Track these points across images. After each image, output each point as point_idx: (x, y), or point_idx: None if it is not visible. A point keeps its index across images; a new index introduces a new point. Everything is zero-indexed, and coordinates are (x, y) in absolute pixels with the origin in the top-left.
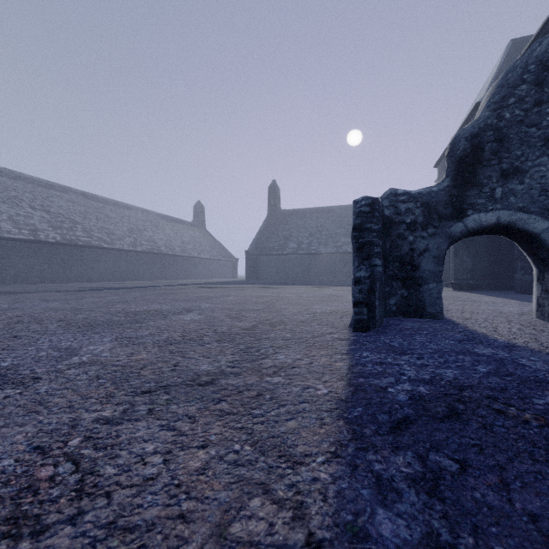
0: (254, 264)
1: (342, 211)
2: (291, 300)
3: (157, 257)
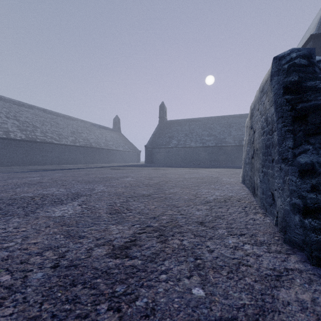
0: (150, 154)
1: (205, 120)
2: (177, 182)
3: (89, 149)
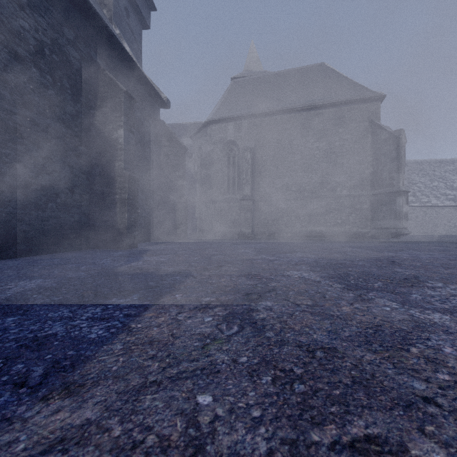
0: None
1: None
2: None
3: None
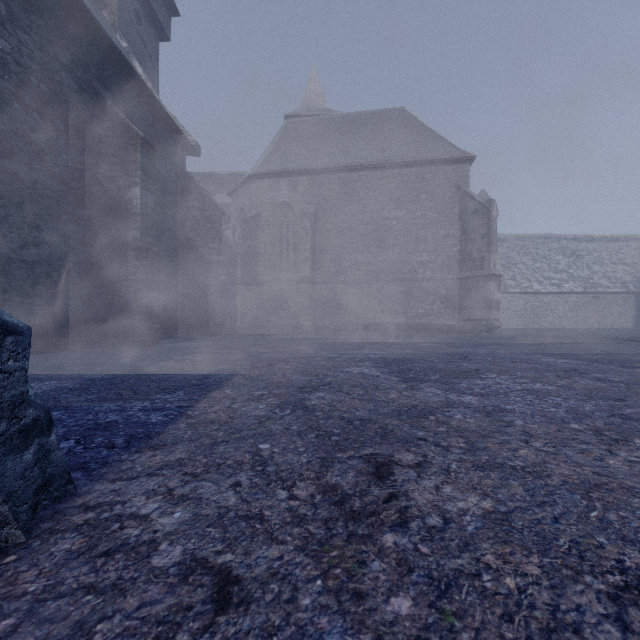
0: None
1: None
2: None
3: None
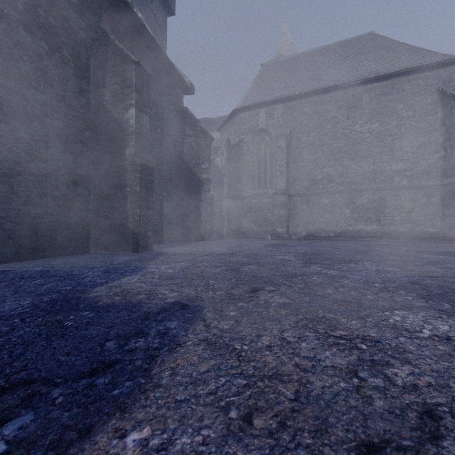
0: None
1: None
2: None
3: None
